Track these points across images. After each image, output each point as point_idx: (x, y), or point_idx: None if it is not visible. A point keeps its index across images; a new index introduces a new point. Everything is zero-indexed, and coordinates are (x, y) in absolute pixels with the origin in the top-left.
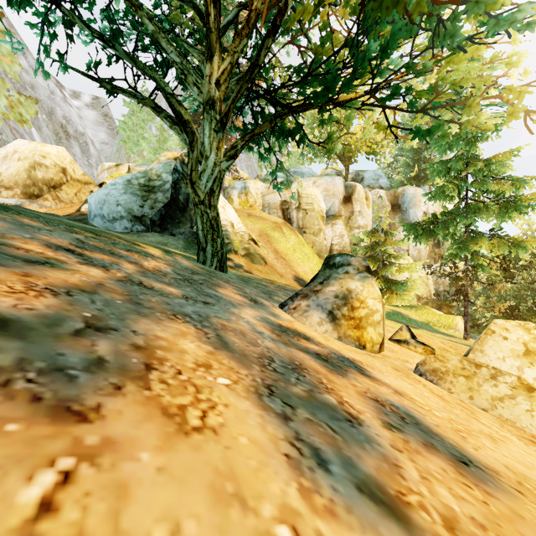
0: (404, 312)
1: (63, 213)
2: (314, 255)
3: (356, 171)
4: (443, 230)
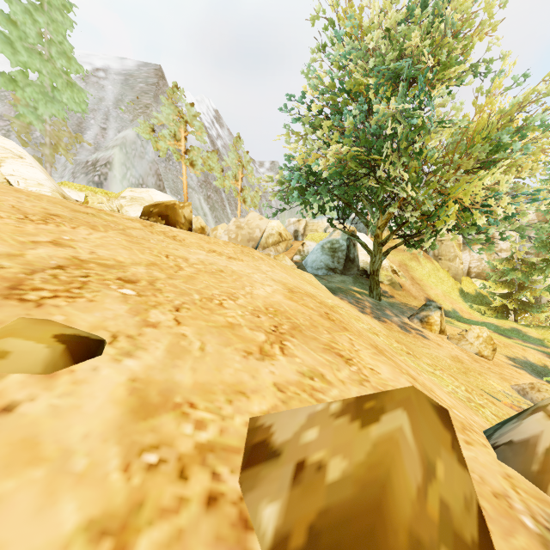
0: (525, 330)
1: None
2: (449, 278)
3: None
4: (539, 273)
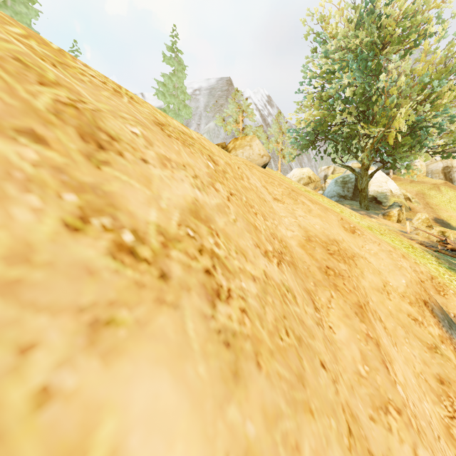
0: None
1: None
2: None
3: None
4: None
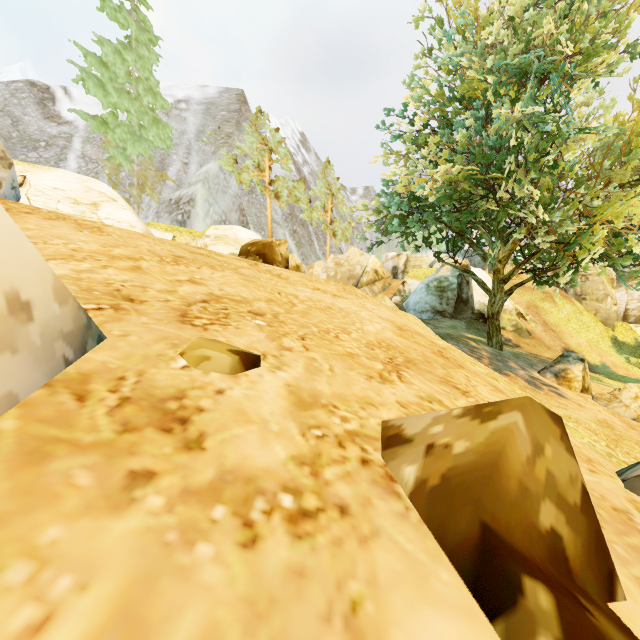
0: None
1: None
2: (597, 324)
3: None
4: None
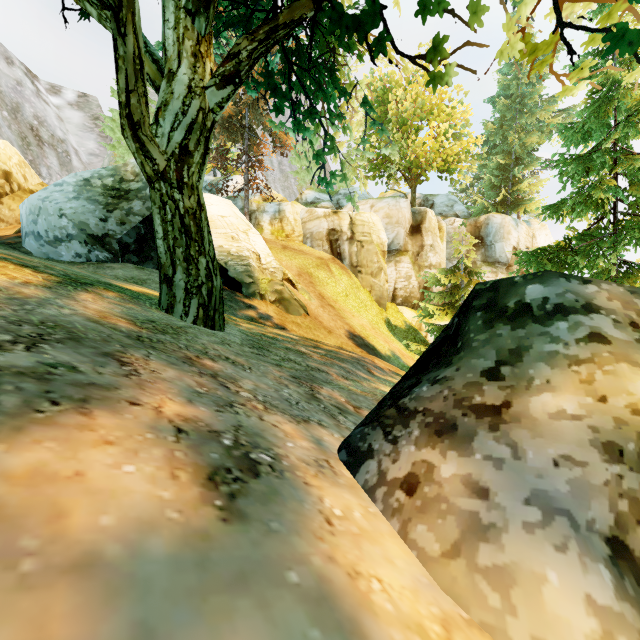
0: None
1: None
2: (372, 303)
3: (424, 195)
4: (582, 261)
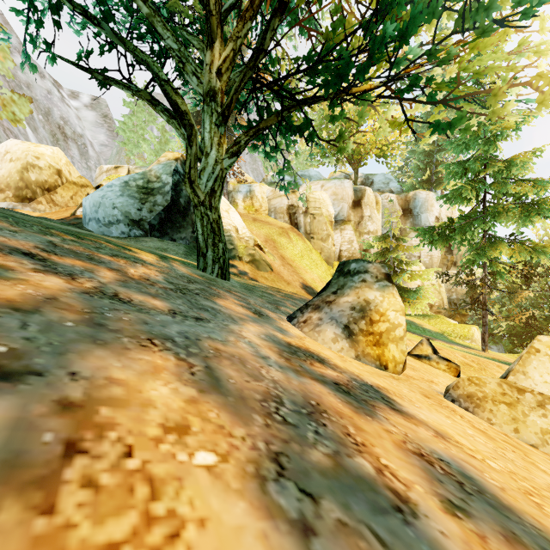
0: (418, 322)
1: (57, 217)
2: (322, 262)
3: (365, 174)
4: (460, 235)
